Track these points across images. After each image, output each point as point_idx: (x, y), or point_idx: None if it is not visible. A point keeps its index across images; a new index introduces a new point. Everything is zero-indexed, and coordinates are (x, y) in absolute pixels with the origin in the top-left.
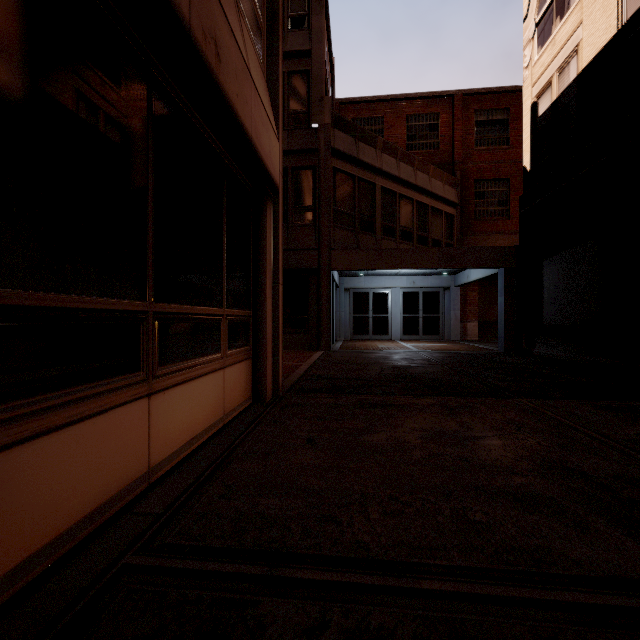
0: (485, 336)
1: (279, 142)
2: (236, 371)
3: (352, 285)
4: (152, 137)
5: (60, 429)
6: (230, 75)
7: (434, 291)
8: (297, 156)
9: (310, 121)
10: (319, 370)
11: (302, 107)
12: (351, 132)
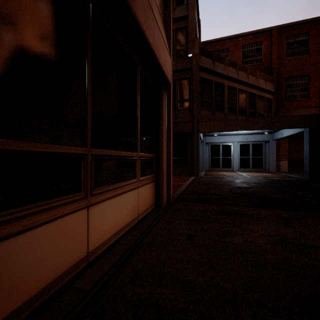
0: (292, 169)
1: (170, 57)
2: (145, 189)
3: (210, 141)
4: (90, 44)
5: (17, 235)
6: (140, 8)
7: (259, 143)
8: (180, 73)
9: (187, 53)
10: (193, 188)
11: (183, 46)
12: (210, 56)
